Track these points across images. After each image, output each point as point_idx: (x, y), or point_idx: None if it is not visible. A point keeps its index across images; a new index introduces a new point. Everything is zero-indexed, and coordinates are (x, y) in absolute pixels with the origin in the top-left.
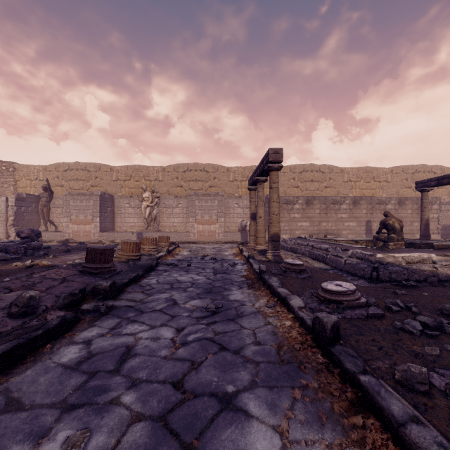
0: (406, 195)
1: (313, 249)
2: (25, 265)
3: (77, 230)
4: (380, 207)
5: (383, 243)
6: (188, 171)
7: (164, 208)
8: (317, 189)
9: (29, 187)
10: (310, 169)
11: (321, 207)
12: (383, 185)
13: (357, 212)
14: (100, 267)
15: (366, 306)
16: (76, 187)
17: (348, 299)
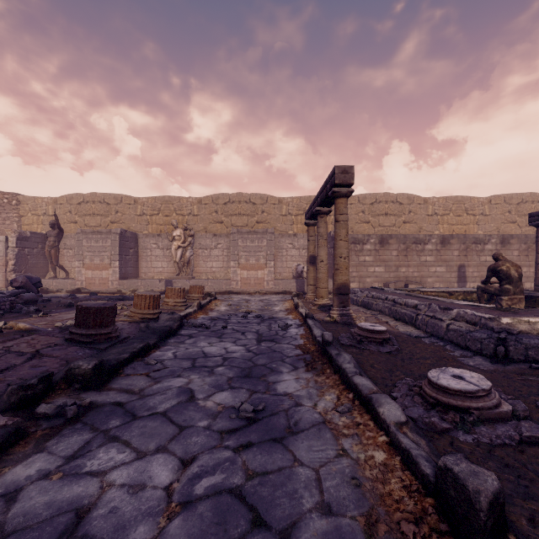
0: (509, 232)
1: (396, 305)
2: None
3: (92, 277)
4: (476, 248)
5: (487, 296)
6: (230, 203)
7: (200, 249)
8: (393, 225)
9: (36, 224)
10: (384, 199)
11: (400, 247)
12: (479, 220)
13: (446, 254)
14: (93, 333)
15: (512, 417)
16: (93, 223)
17: (481, 407)
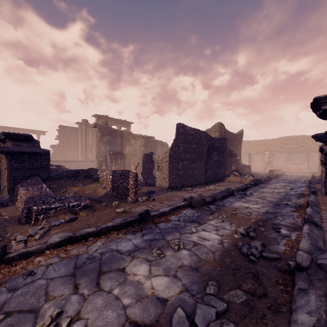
0: None
1: None
2: (256, 172)
3: None
4: None
5: None
6: (287, 140)
7: (274, 158)
8: None
9: None
10: None
11: None
12: None
13: None
14: (272, 173)
15: None
16: None
17: None
